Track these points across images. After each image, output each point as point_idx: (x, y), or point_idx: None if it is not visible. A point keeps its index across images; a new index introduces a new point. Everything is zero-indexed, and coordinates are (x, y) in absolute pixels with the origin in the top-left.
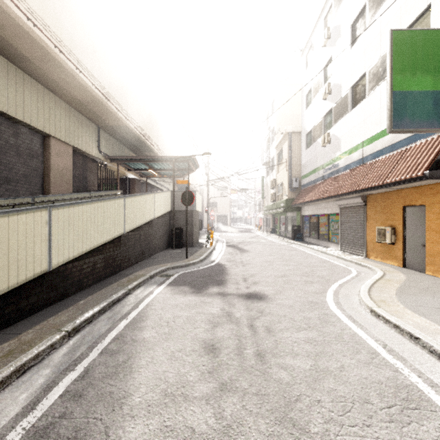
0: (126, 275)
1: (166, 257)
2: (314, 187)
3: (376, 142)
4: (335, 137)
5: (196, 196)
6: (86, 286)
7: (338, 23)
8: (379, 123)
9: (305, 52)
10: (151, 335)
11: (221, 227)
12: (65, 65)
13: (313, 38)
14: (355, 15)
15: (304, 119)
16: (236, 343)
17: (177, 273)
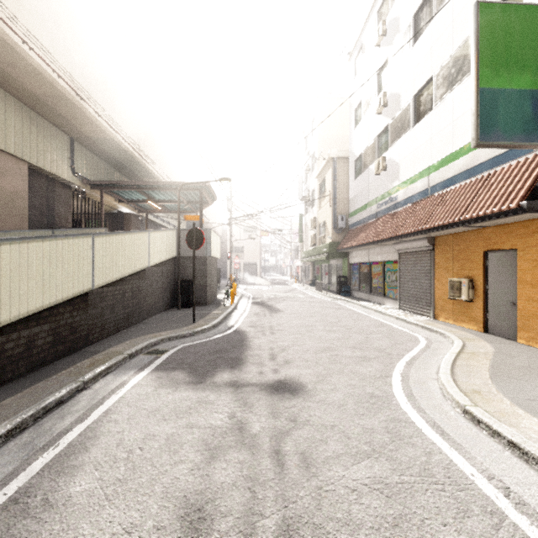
0: (92, 353)
1: (164, 321)
2: (365, 227)
3: (447, 167)
4: (393, 162)
5: (211, 237)
6: (14, 377)
7: (396, 14)
8: (452, 141)
9: (354, 56)
10: (87, 488)
11: (248, 278)
12: (3, 34)
13: (363, 37)
14: (418, 2)
15: (353, 140)
16: (246, 499)
17: (174, 347)
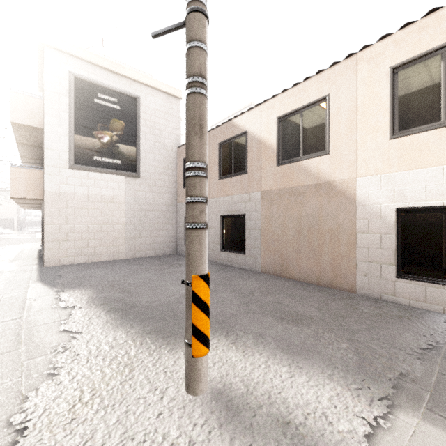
0: None
1: None
2: None
3: None
4: None
5: None
6: None
7: None
8: None
9: None
10: None
11: (5, 230)
12: None
13: None
14: None
15: None
16: None
17: None
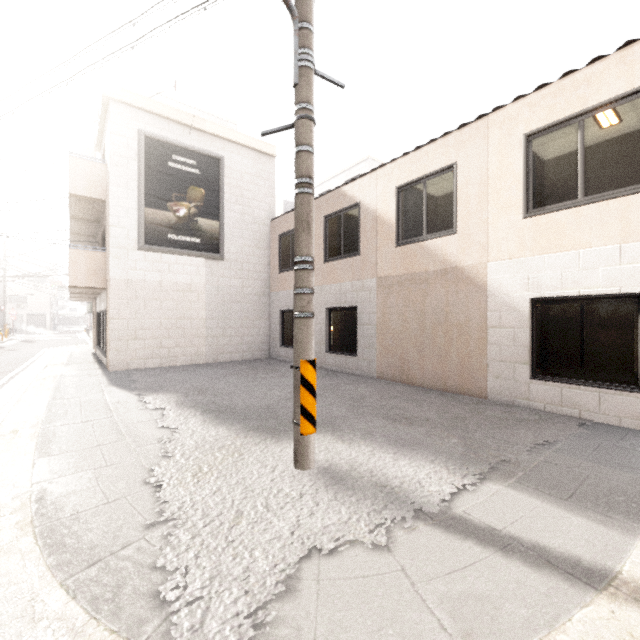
0: None
1: None
2: None
3: None
4: None
5: None
6: None
7: None
8: None
9: None
10: None
11: (35, 329)
12: None
13: None
14: None
15: None
16: None
17: None
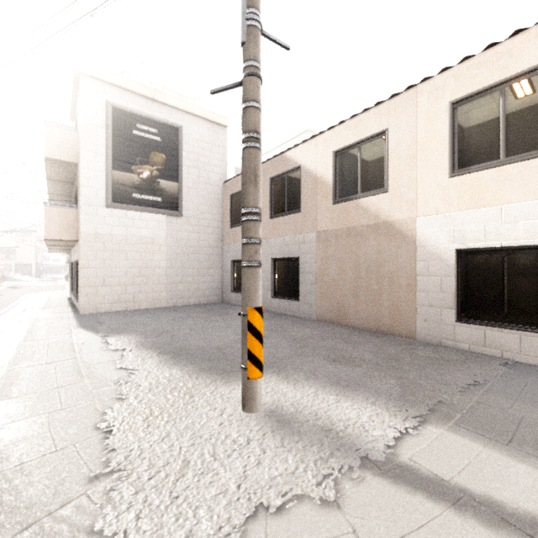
0: None
1: None
2: None
3: None
4: None
5: None
6: None
7: None
8: None
9: None
10: None
11: (22, 277)
12: None
13: None
14: None
15: None
16: None
17: None
